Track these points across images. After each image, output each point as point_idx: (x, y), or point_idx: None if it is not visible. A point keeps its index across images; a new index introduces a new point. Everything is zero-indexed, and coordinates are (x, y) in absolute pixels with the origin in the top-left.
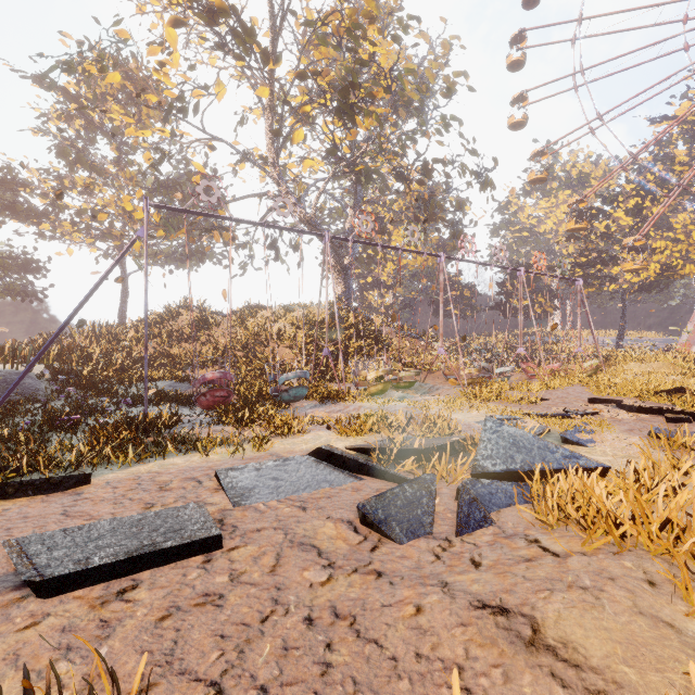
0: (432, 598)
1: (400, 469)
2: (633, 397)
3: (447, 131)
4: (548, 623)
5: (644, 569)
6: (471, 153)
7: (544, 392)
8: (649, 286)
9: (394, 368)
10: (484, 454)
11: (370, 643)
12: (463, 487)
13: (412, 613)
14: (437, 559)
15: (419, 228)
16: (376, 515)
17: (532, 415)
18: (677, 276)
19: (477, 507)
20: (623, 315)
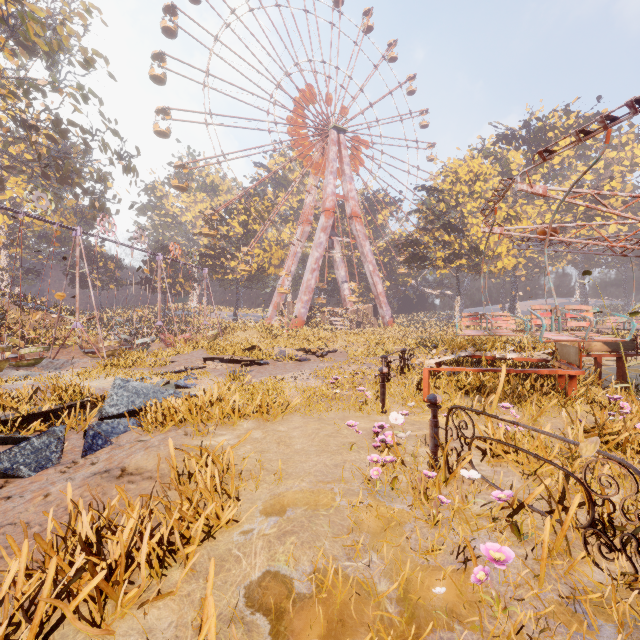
0: (58, 487)
1: (26, 434)
2: (232, 355)
3: (86, 103)
4: (131, 465)
5: (186, 431)
6: (114, 133)
7: (175, 356)
8: (253, 278)
9: (12, 345)
10: (111, 404)
11: (5, 527)
12: (89, 427)
13: (41, 499)
14: (64, 474)
15: (49, 196)
16: (1, 466)
17: (160, 374)
18: (266, 273)
19: (100, 437)
20: (238, 297)
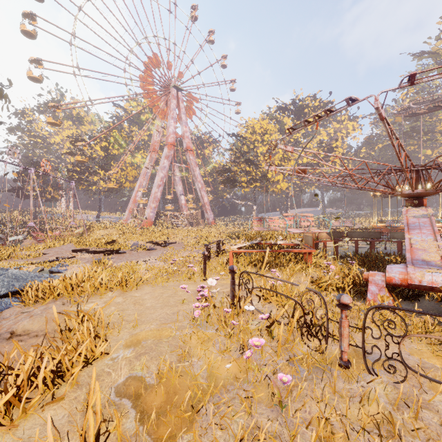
0: None
1: None
2: (96, 247)
3: None
4: (19, 329)
5: (63, 302)
6: None
7: (47, 250)
8: (112, 189)
9: None
10: None
11: None
12: None
13: None
14: None
15: None
16: None
17: (35, 263)
18: (123, 187)
19: None
20: (100, 204)
